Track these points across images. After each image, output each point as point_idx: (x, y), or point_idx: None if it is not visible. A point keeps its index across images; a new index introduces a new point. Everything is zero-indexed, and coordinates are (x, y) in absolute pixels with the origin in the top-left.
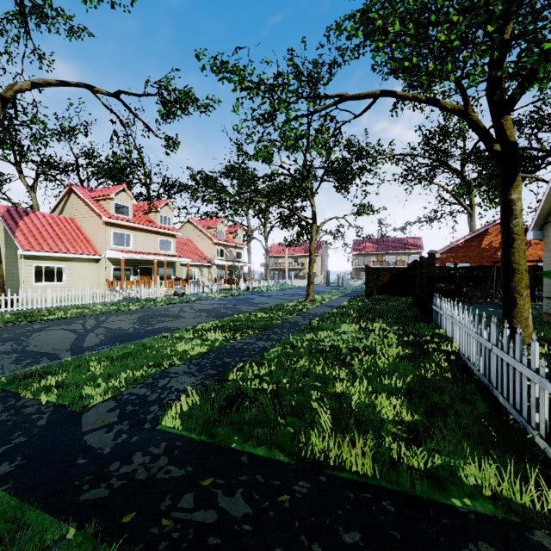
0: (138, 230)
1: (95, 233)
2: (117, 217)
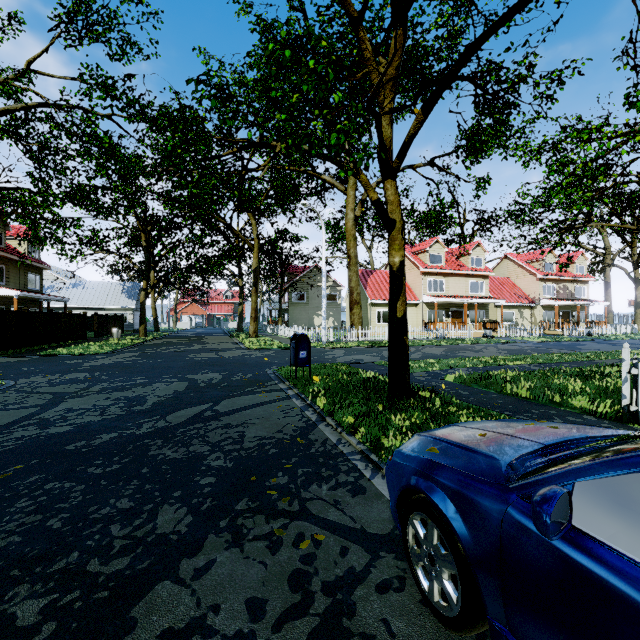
0: (449, 275)
1: (414, 282)
2: (431, 266)
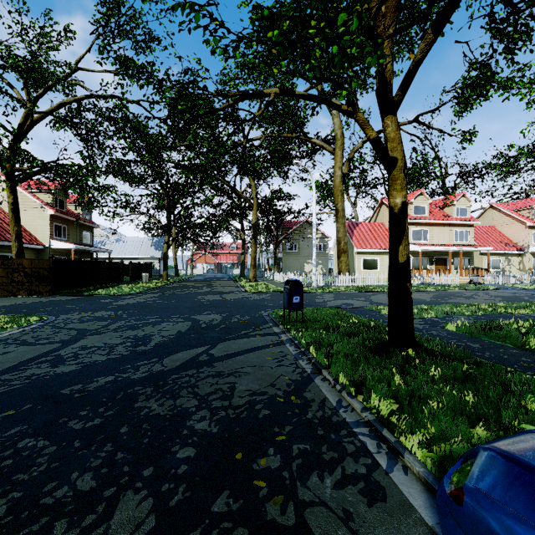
0: (433, 225)
1: None
2: (415, 217)
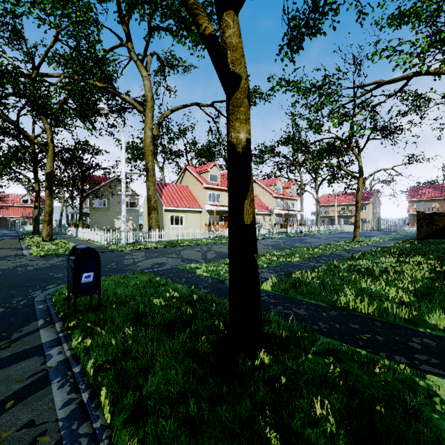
0: (223, 191)
1: (199, 194)
2: (211, 183)
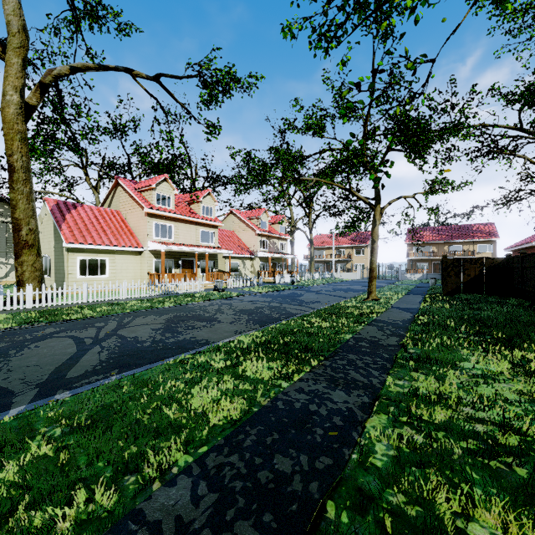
0: (180, 221)
1: (138, 225)
2: (159, 208)
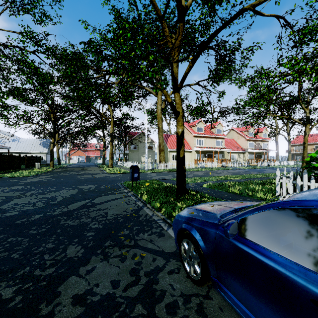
0: (206, 137)
1: (190, 141)
2: (198, 133)
